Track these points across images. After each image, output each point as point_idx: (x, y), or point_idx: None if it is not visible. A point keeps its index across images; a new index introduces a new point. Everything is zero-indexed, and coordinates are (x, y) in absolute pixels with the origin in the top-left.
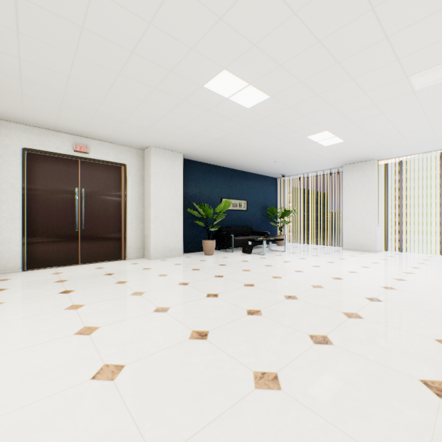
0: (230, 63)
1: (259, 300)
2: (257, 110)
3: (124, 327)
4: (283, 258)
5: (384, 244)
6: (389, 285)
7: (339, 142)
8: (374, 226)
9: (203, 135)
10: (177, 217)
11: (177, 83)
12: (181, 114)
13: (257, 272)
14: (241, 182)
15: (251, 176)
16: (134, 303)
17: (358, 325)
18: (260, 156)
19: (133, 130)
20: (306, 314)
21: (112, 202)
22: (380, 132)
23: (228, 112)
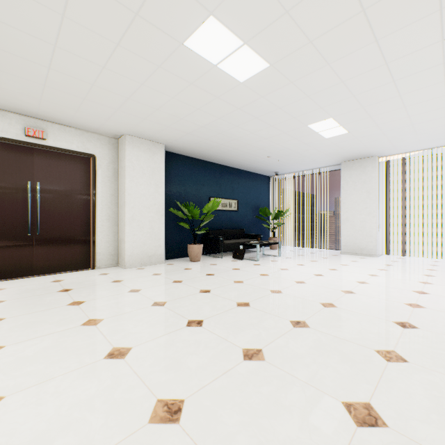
0: (218, 4)
1: (258, 329)
2: (253, 85)
3: (46, 397)
4: (279, 265)
5: (384, 248)
6: (414, 301)
7: (342, 133)
8: (375, 228)
9: (187, 119)
10: (158, 218)
11: (148, 38)
12: (158, 89)
13: (252, 284)
14: (231, 180)
15: (242, 173)
16: (80, 341)
17: (408, 377)
18: (252, 149)
19: (100, 110)
20: (328, 356)
21: (78, 200)
22: (390, 121)
23: (216, 87)
